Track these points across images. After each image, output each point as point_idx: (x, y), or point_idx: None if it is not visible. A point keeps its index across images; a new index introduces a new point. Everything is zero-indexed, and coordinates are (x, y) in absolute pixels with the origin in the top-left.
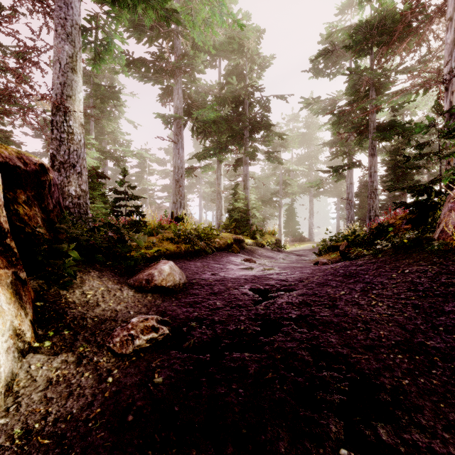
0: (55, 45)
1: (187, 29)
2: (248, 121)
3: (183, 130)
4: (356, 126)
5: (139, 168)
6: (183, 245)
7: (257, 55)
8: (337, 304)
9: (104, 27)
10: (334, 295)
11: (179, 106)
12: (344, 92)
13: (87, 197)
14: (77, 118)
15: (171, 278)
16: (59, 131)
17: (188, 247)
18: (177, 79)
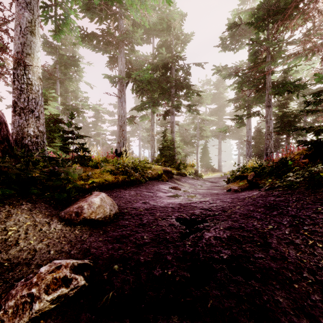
0: (17, 12)
1: (128, 11)
2: (174, 82)
3: (125, 88)
4: (256, 84)
5: (95, 118)
6: (120, 176)
7: (181, 33)
8: (269, 242)
9: (62, 5)
10: (262, 229)
11: (122, 70)
12: (245, 62)
13: (44, 136)
14: (35, 72)
15: (101, 210)
16: (19, 82)
17: (124, 178)
18: (120, 50)
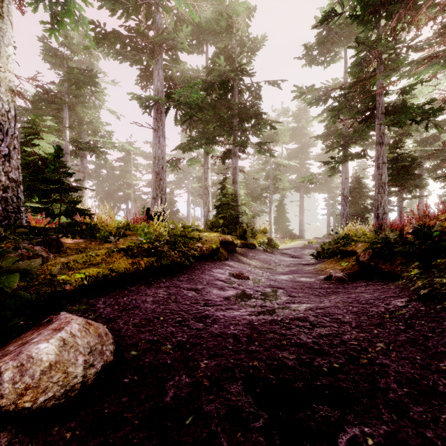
0: None
1: (168, 1)
2: (237, 109)
3: (164, 116)
4: (361, 110)
5: (123, 161)
6: (143, 259)
7: (247, 36)
8: None
9: None
10: None
11: (160, 88)
12: (340, 81)
13: (20, 189)
14: (2, 80)
15: (56, 376)
16: None
17: (151, 262)
18: (157, 59)
